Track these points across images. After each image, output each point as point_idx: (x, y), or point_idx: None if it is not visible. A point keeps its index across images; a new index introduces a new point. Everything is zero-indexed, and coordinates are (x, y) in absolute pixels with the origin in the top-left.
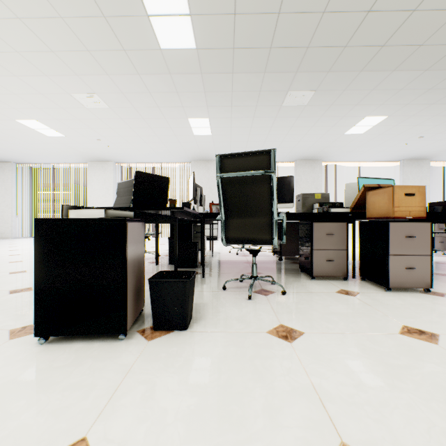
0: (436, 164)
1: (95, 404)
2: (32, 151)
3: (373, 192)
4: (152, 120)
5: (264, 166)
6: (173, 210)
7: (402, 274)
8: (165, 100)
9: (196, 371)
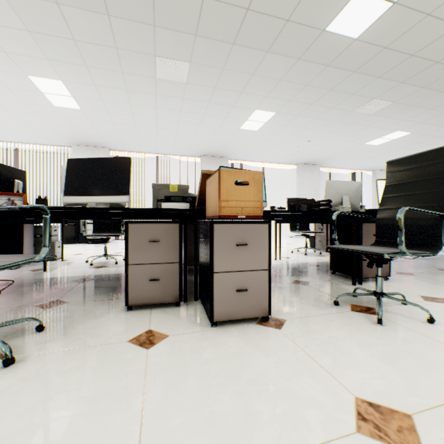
0: (325, 170)
1: None
2: None
3: (209, 180)
4: None
5: None
6: None
7: (232, 300)
8: None
9: None
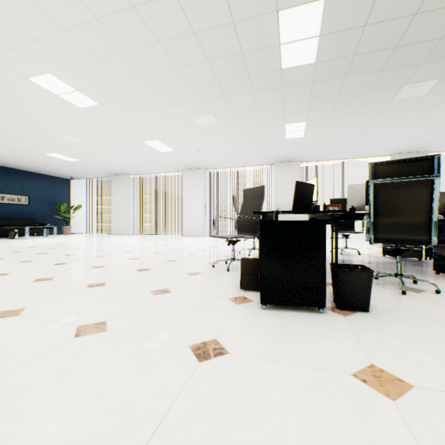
0: None
1: (354, 348)
2: (144, 164)
3: None
4: (250, 130)
5: (425, 171)
6: (334, 213)
7: None
8: (269, 111)
9: (413, 340)
